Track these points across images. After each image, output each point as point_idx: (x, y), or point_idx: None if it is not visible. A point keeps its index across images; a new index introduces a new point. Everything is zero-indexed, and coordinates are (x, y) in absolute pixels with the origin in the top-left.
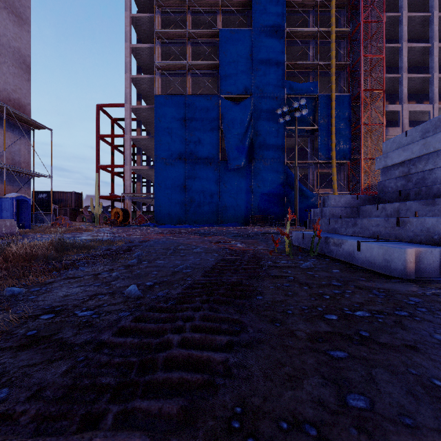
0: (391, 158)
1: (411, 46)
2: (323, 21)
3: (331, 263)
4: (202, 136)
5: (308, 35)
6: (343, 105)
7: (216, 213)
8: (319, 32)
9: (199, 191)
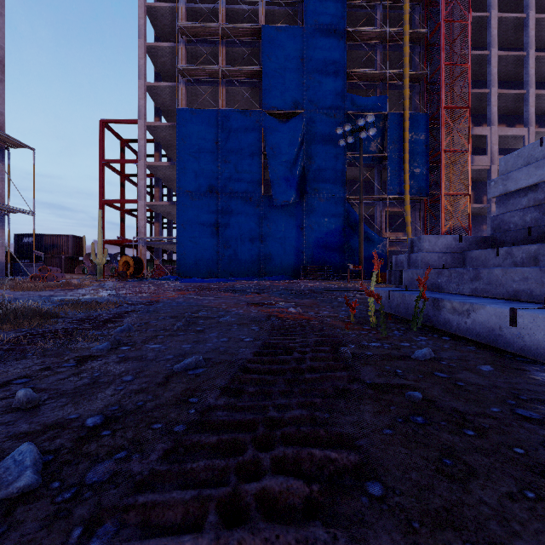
0: (515, 180)
1: (502, 54)
2: (393, 20)
3: (460, 347)
4: (239, 162)
5: (375, 36)
6: (419, 126)
7: (257, 263)
8: (388, 33)
9: (235, 234)
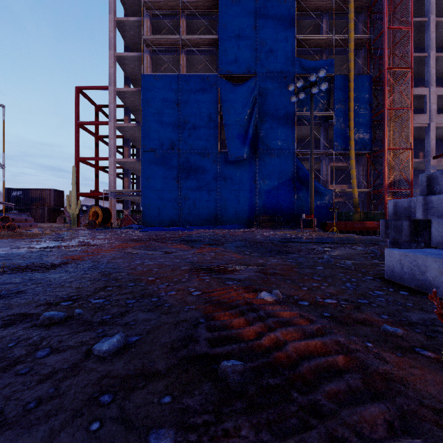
0: None
1: (439, 21)
2: None
3: None
4: (198, 122)
5: (321, 6)
6: (363, 86)
7: (214, 213)
8: (334, 2)
9: (194, 187)
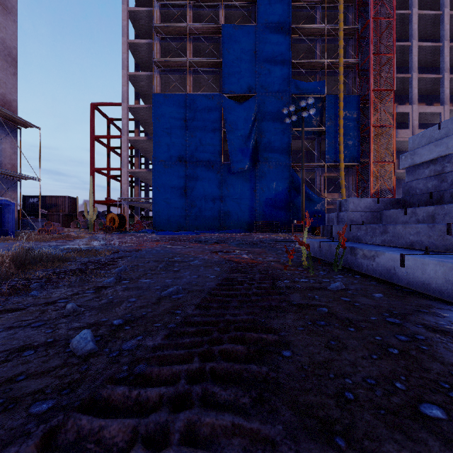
0: (420, 155)
1: (421, 45)
2: (330, 18)
3: (365, 282)
4: (203, 137)
5: (315, 32)
6: (351, 105)
7: (218, 219)
8: (326, 29)
9: (200, 195)
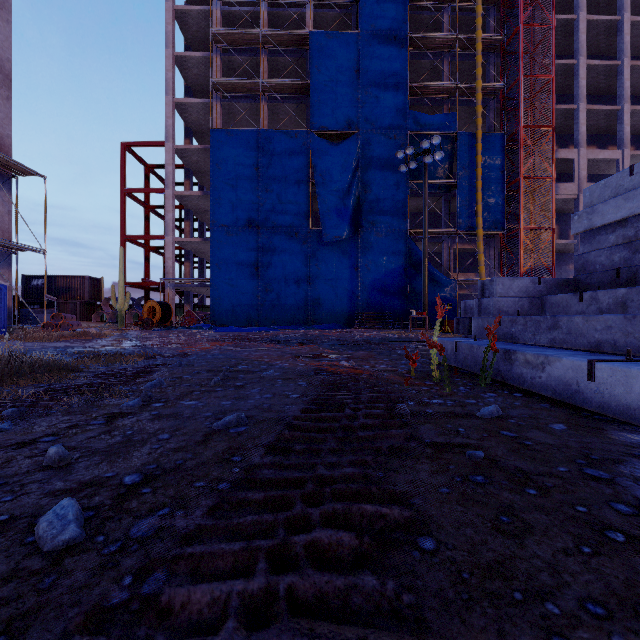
0: (602, 214)
1: (592, 64)
2: (464, 24)
3: (533, 404)
4: (283, 192)
5: (442, 44)
6: (493, 148)
7: (304, 310)
8: (458, 40)
9: (279, 275)
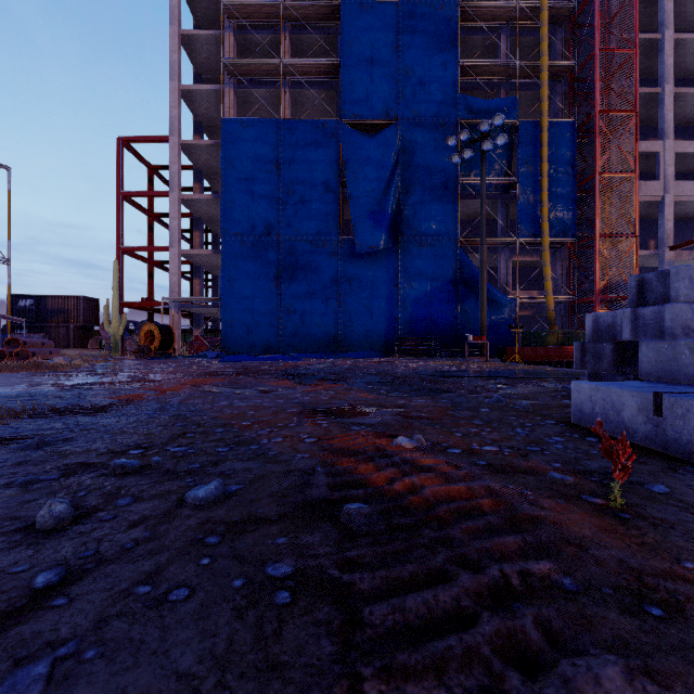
0: None
1: (679, 38)
2: None
3: None
4: (308, 193)
5: (498, 15)
6: (562, 139)
7: (333, 334)
8: (518, 9)
9: (303, 293)
